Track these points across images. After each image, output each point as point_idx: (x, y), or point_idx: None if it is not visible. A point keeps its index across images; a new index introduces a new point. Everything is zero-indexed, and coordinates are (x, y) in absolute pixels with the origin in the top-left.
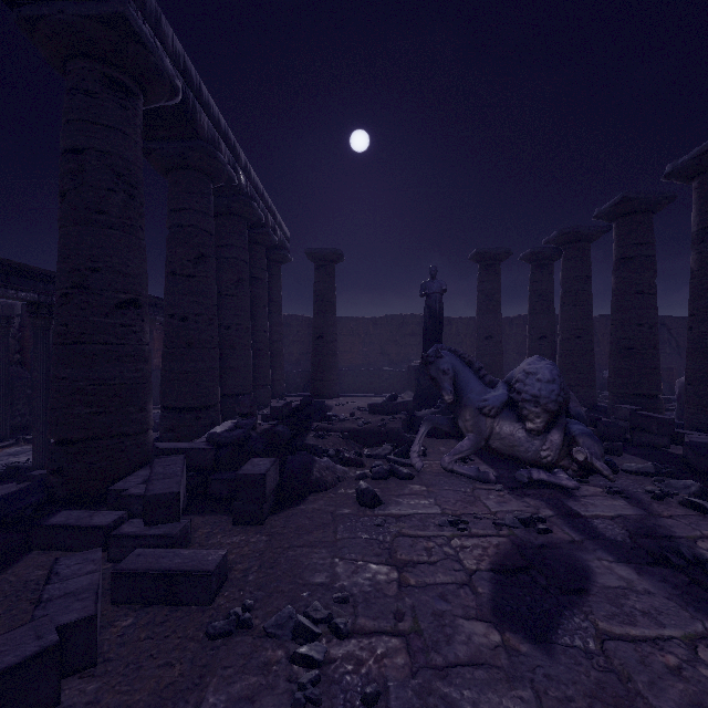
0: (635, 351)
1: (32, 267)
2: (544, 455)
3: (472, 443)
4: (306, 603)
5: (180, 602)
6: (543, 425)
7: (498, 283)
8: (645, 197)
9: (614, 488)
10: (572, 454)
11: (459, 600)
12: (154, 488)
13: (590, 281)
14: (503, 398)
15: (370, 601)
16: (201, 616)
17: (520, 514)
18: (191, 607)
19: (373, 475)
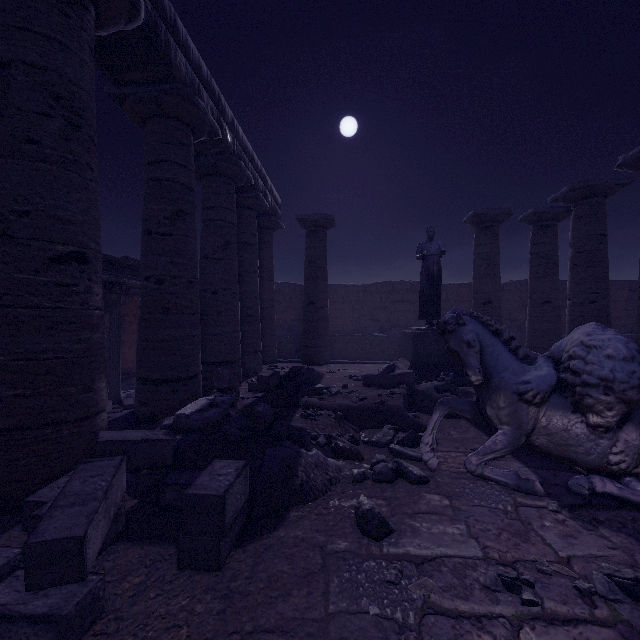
0: None
1: None
2: (616, 460)
3: (509, 439)
4: None
5: None
6: (617, 420)
7: (497, 246)
8: None
9: None
10: None
11: None
12: (48, 527)
13: (606, 240)
14: (552, 380)
15: None
16: None
17: (614, 571)
18: None
19: (375, 476)
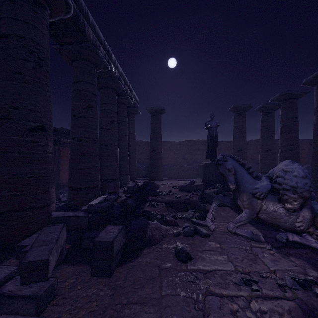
0: None
1: None
2: (298, 225)
3: (248, 215)
4: None
5: None
6: (299, 206)
7: (244, 122)
8: None
9: None
10: None
11: None
12: (30, 255)
13: (297, 120)
14: (268, 187)
15: None
16: None
17: (295, 276)
18: None
19: (184, 233)
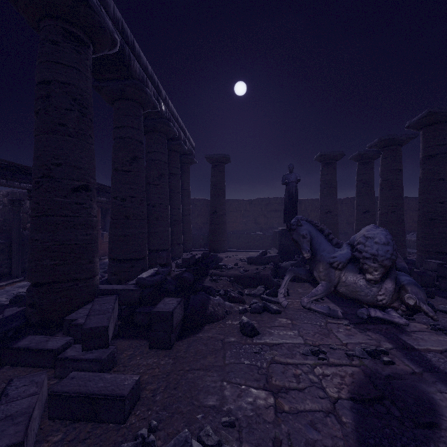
0: (437, 221)
1: (29, 167)
2: (380, 298)
3: (325, 288)
4: (200, 425)
5: (101, 420)
6: (380, 276)
7: (335, 175)
8: (445, 111)
9: (437, 325)
10: (404, 299)
11: (327, 429)
12: (90, 322)
13: (401, 173)
14: (348, 256)
15: (252, 426)
16: (116, 435)
17: (366, 347)
18: (109, 425)
19: (251, 310)
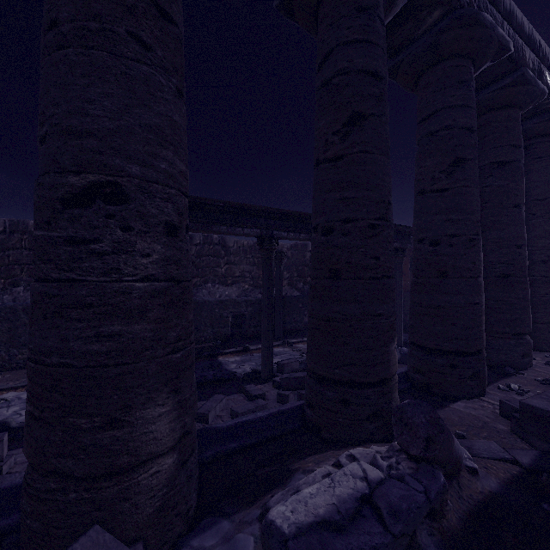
0: None
1: (249, 205)
2: None
3: None
4: None
5: None
6: None
7: None
8: None
9: None
10: None
11: None
12: None
13: None
14: None
15: None
16: None
17: None
18: None
19: None
